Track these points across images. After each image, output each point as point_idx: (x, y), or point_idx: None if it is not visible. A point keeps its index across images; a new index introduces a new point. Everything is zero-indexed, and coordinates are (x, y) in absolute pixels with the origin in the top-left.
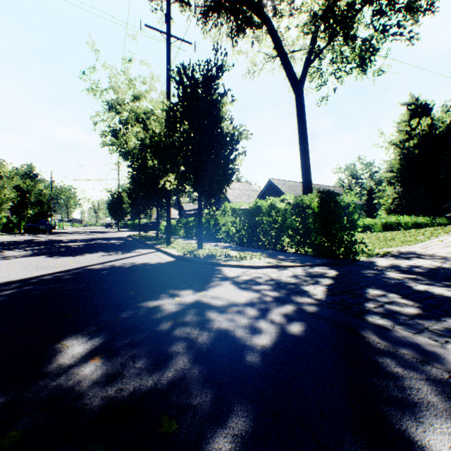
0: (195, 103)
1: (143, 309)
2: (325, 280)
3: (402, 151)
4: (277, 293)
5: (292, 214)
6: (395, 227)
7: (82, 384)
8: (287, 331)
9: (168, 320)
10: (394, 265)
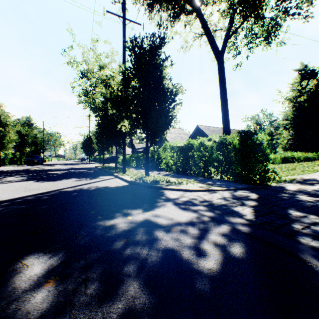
0: (143, 66)
1: (100, 227)
2: (249, 202)
3: (294, 105)
4: (212, 213)
5: (217, 150)
6: (291, 160)
7: (30, 316)
8: (229, 253)
9: (121, 239)
10: (301, 189)
